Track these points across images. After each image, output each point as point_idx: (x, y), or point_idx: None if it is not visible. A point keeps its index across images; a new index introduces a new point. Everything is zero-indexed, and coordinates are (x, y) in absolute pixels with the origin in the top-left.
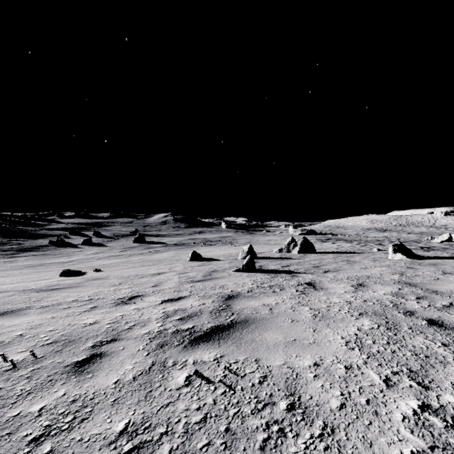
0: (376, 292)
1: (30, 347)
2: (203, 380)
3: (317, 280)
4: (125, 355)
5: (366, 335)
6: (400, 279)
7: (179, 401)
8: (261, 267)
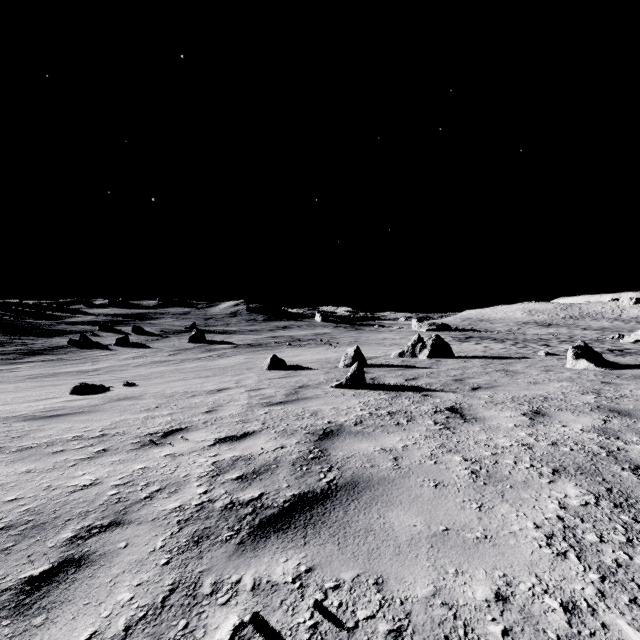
0: (567, 427)
1: None
2: (269, 639)
3: (464, 403)
4: (124, 562)
5: (580, 521)
6: (599, 403)
7: None
8: (374, 380)
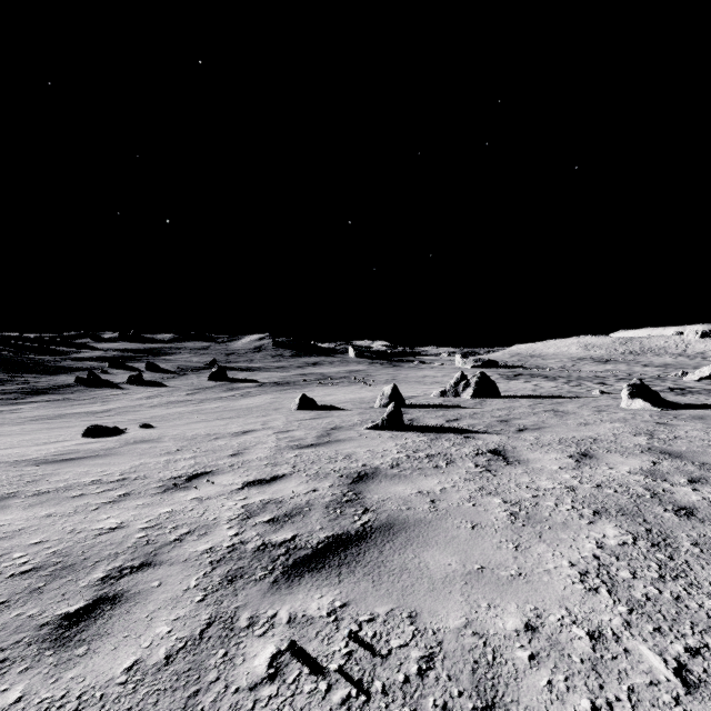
0: (614, 469)
1: None
2: (306, 665)
3: (508, 445)
4: (159, 599)
5: (616, 560)
6: (650, 445)
7: None
8: (412, 421)
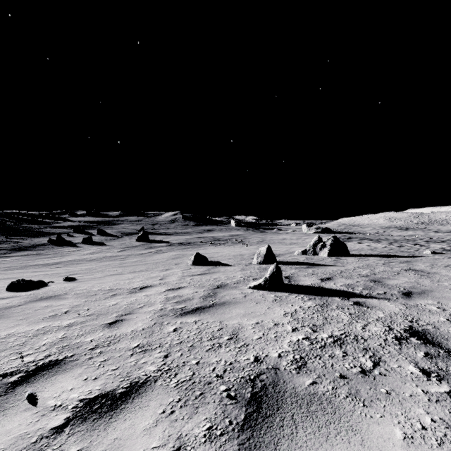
0: None
1: None
2: None
3: (422, 322)
4: None
5: None
6: None
7: None
8: (289, 279)
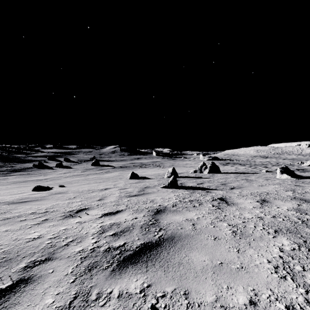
0: (280, 208)
1: None
2: None
3: (227, 196)
4: (51, 281)
5: (291, 259)
6: (294, 196)
7: None
8: (182, 184)
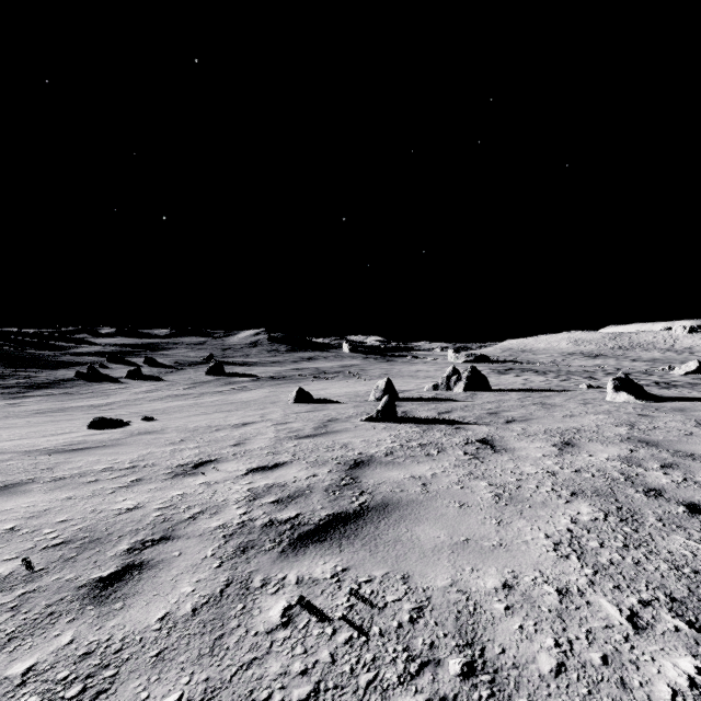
0: (594, 456)
1: (24, 551)
2: (314, 615)
3: (496, 435)
4: (181, 566)
5: (587, 532)
6: (630, 435)
7: (270, 656)
8: (406, 413)
